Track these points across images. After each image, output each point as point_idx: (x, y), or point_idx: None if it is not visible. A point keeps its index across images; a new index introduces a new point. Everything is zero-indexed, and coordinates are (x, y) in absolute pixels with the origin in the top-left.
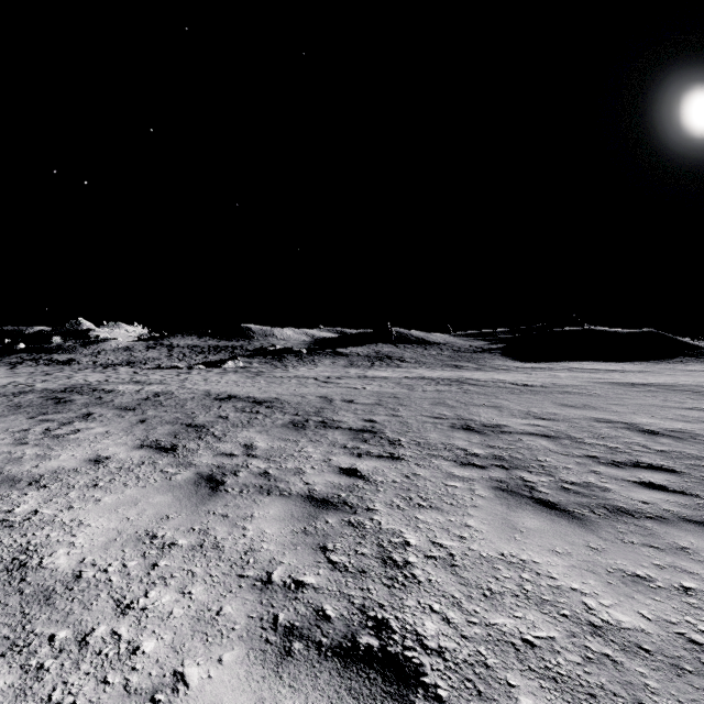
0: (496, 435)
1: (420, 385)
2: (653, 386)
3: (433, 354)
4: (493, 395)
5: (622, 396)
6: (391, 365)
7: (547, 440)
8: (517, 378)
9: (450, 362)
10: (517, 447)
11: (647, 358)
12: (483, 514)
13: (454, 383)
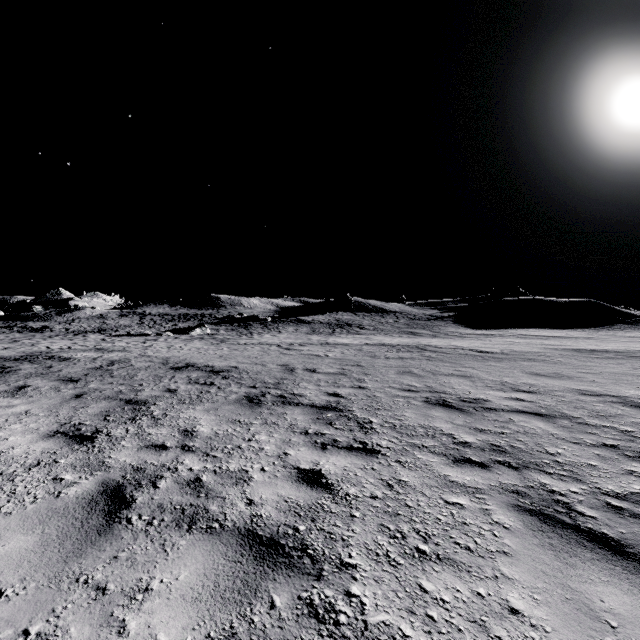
0: (480, 413)
1: (382, 352)
2: (611, 353)
3: (390, 322)
4: (458, 363)
5: (587, 364)
6: (351, 332)
7: (542, 420)
8: (474, 345)
9: (406, 329)
10: (512, 431)
11: (587, 325)
12: (525, 574)
13: (415, 350)
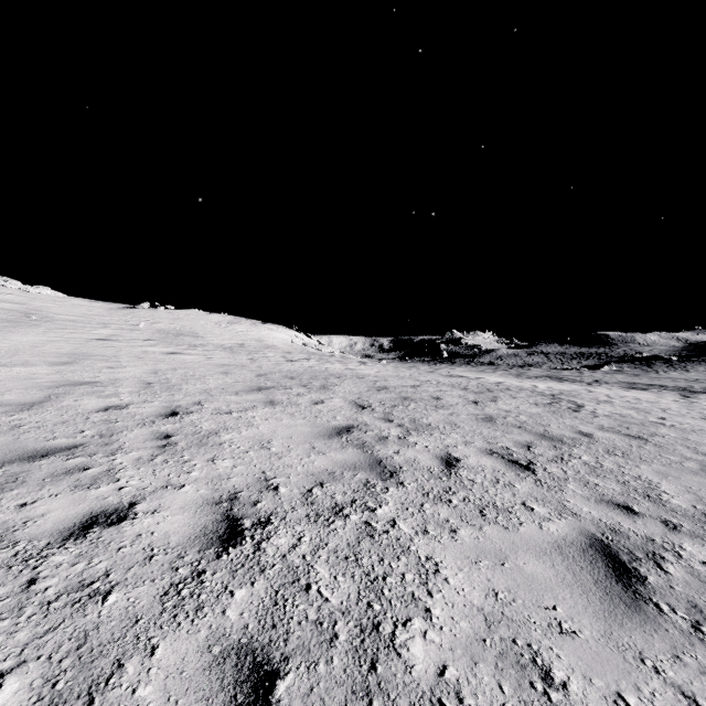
0: None
1: None
2: None
3: None
4: None
5: None
6: None
7: None
8: None
9: None
10: None
11: None
12: None
13: None
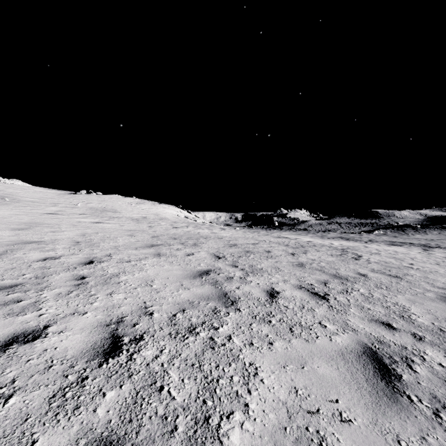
0: None
1: None
2: None
3: None
4: None
5: None
6: None
7: None
8: None
9: None
10: None
11: None
12: None
13: None
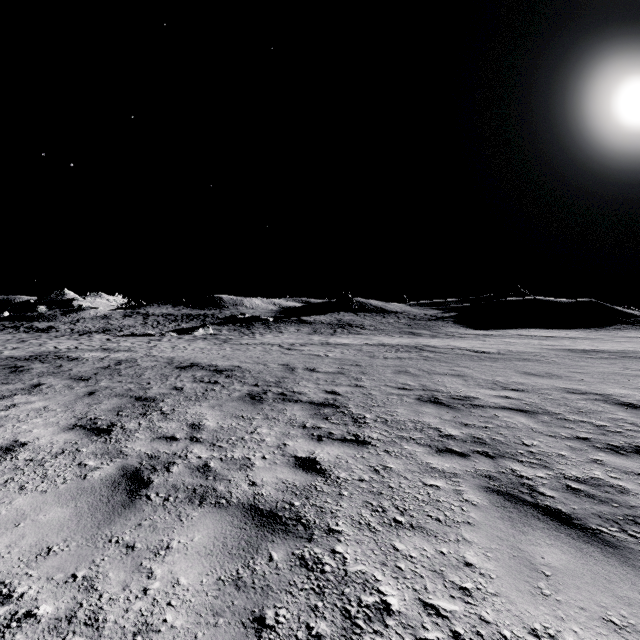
0: (468, 409)
1: (381, 352)
2: (605, 353)
3: (391, 322)
4: (454, 362)
5: (580, 363)
6: (352, 332)
7: (525, 416)
8: (472, 345)
9: (407, 329)
10: (495, 425)
11: (588, 325)
12: (483, 538)
13: (414, 350)
